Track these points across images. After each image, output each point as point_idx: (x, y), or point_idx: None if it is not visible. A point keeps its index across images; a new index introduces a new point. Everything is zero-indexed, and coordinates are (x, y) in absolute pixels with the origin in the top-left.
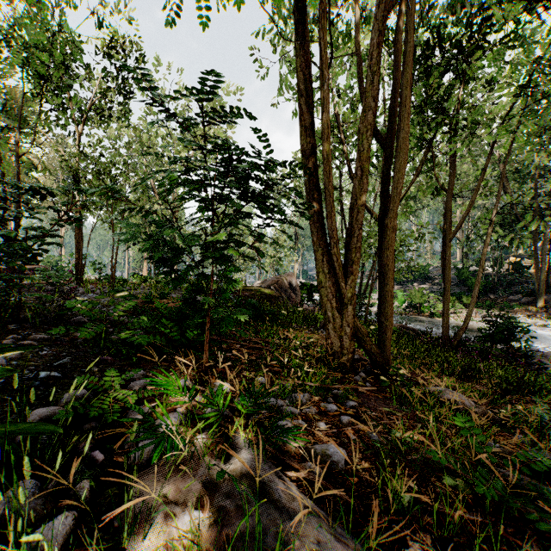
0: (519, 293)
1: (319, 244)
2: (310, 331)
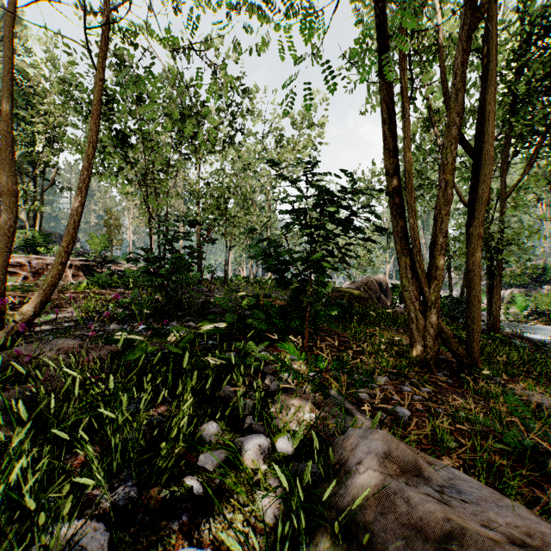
0: None
1: (402, 252)
2: (398, 333)
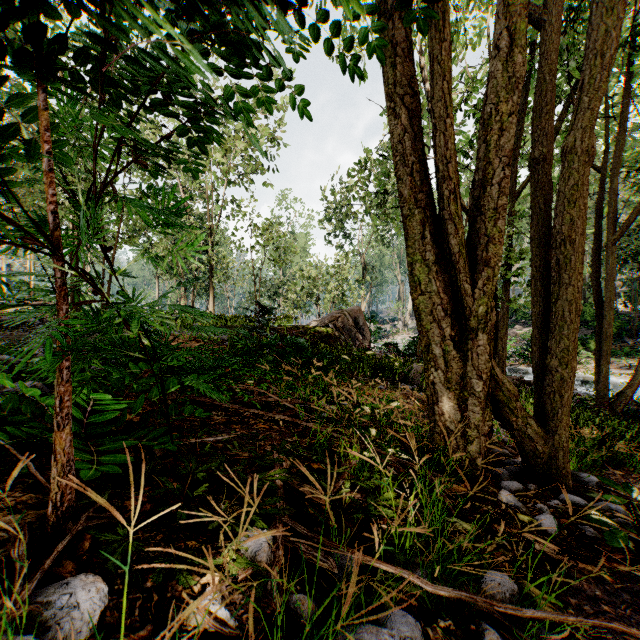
0: None
1: (415, 199)
2: (386, 387)
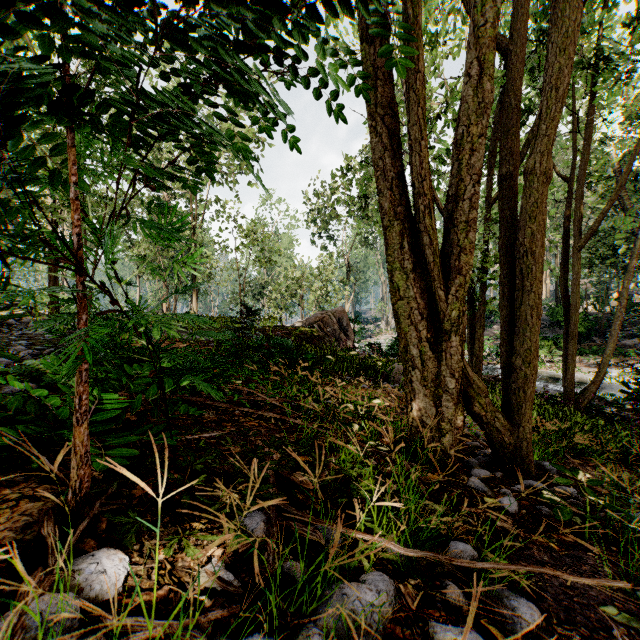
0: (633, 336)
1: (395, 212)
2: (368, 385)
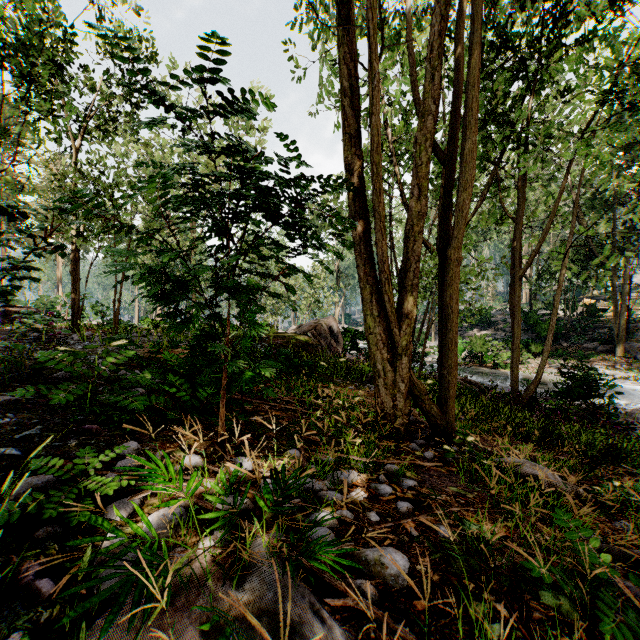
0: (595, 340)
1: (367, 280)
2: (354, 387)
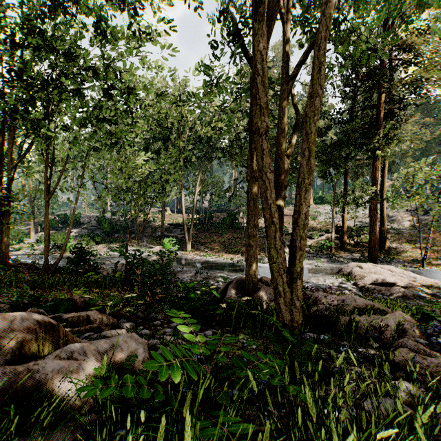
0: (131, 232)
1: None
2: None
